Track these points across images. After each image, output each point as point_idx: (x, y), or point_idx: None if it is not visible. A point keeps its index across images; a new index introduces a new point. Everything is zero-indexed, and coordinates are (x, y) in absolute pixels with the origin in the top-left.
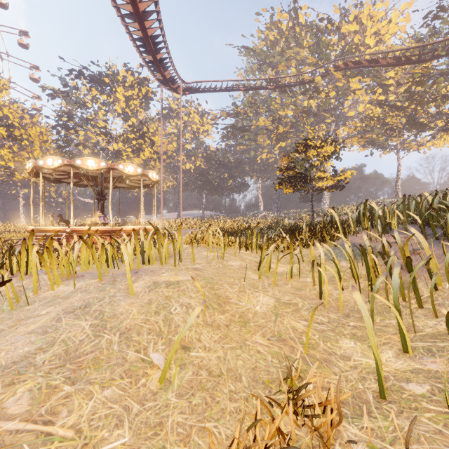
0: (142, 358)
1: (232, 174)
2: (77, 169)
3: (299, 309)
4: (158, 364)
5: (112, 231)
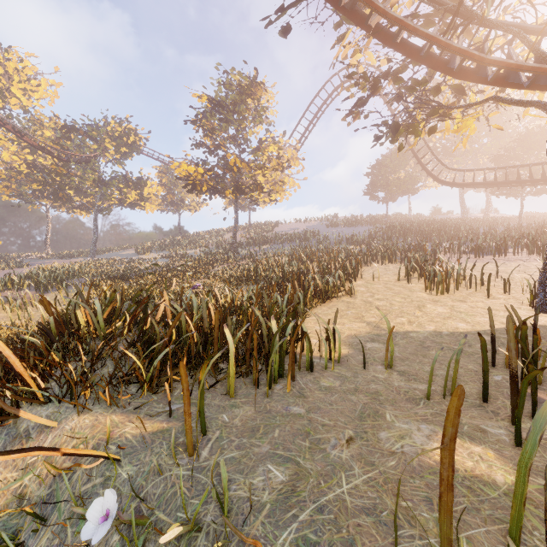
0: None
1: None
2: None
3: None
4: None
5: None
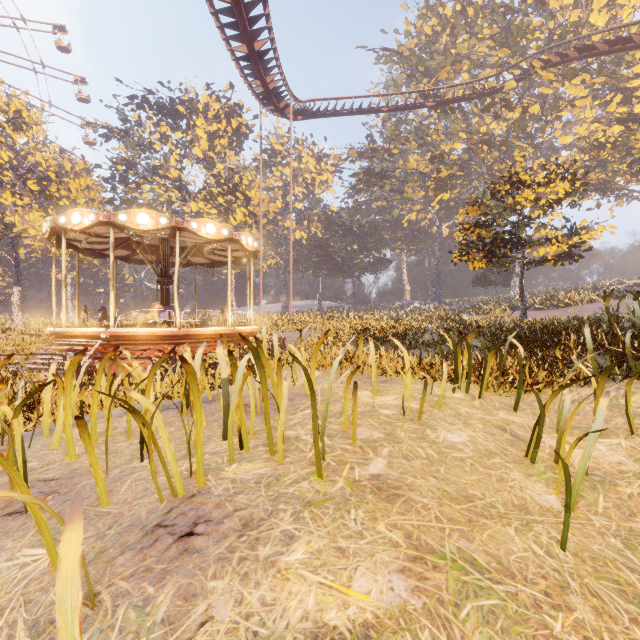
0: None
1: (365, 245)
2: (122, 231)
3: None
4: None
5: (179, 336)
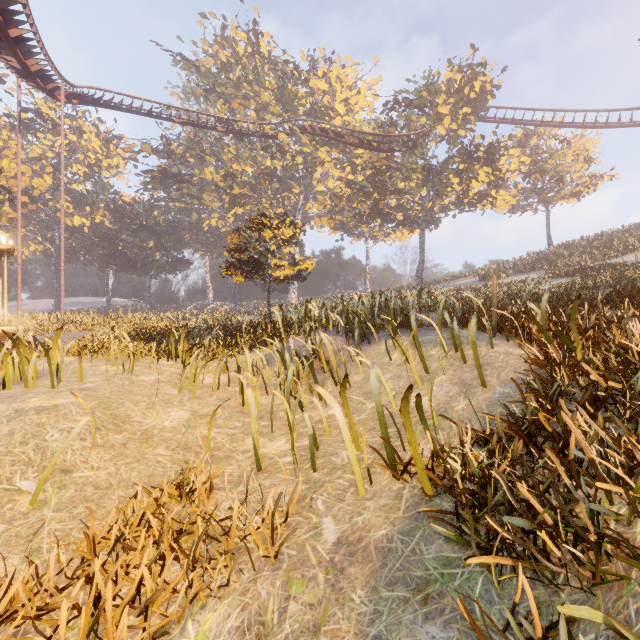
0: (6, 488)
1: (162, 243)
2: None
3: (217, 418)
4: (29, 490)
5: None
